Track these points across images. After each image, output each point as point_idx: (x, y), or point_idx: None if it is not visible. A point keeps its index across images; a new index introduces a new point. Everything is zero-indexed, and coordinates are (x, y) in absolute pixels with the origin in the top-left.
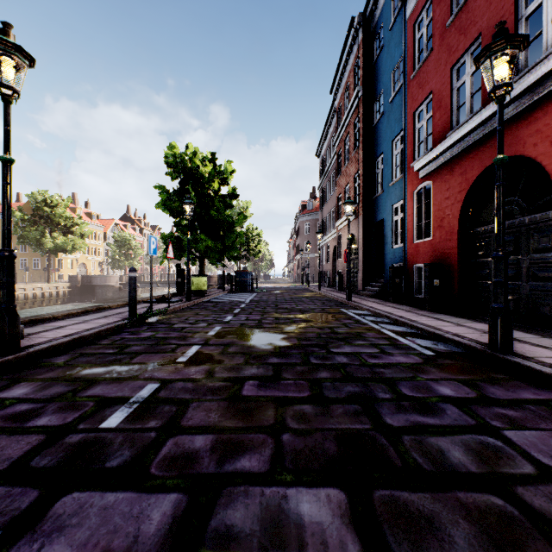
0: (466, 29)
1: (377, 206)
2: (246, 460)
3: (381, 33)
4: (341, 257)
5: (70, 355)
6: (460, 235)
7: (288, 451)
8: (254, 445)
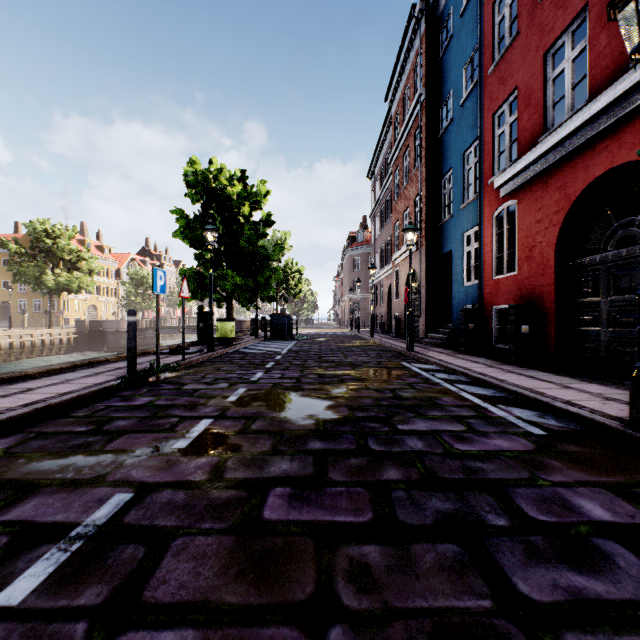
0: (565, 1)
1: (444, 235)
2: None
3: (448, 23)
4: (399, 297)
5: (20, 436)
6: (556, 268)
7: None
8: None
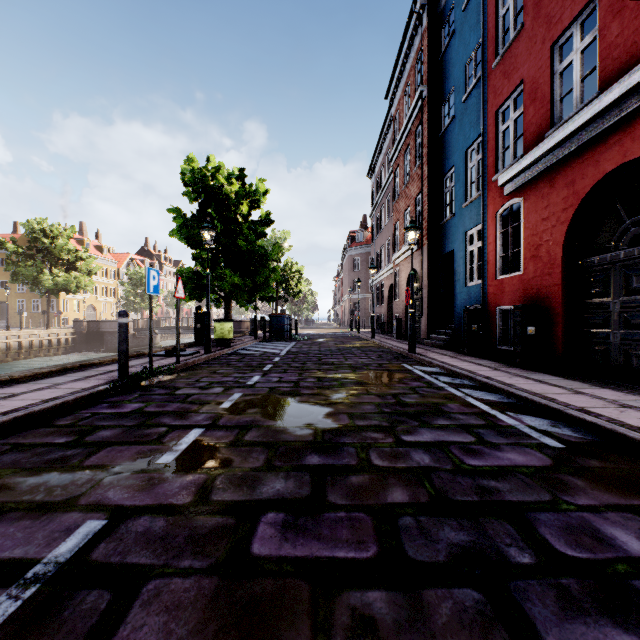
0: None
1: (445, 234)
2: None
3: (450, 18)
4: (400, 298)
5: None
6: (564, 268)
7: None
8: None
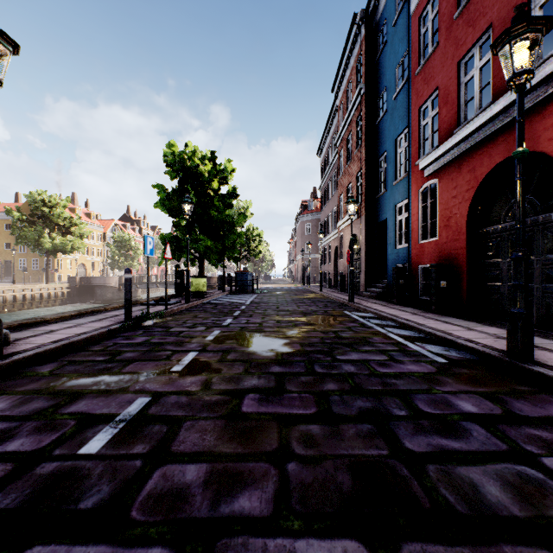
0: (474, 21)
1: (380, 206)
2: (245, 498)
3: (384, 29)
4: (343, 258)
5: (57, 363)
6: (468, 235)
7: (295, 486)
8: (254, 478)
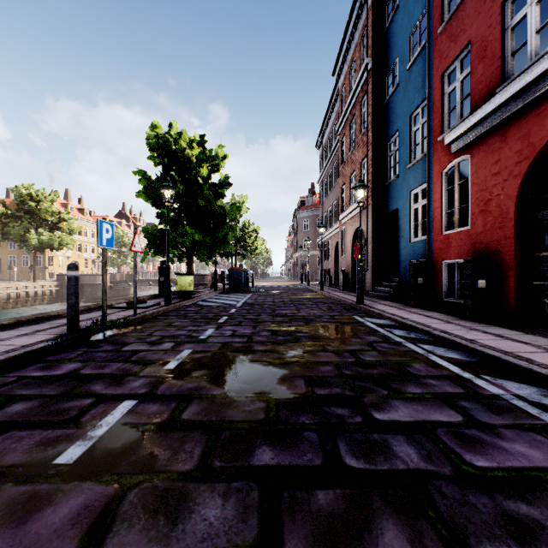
0: None
1: (390, 194)
2: None
3: None
4: (346, 253)
5: None
6: (517, 221)
7: None
8: None
